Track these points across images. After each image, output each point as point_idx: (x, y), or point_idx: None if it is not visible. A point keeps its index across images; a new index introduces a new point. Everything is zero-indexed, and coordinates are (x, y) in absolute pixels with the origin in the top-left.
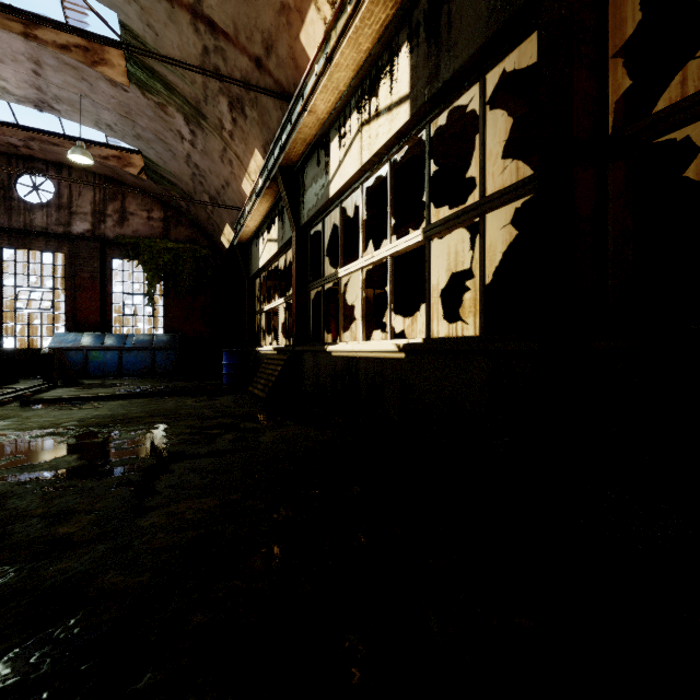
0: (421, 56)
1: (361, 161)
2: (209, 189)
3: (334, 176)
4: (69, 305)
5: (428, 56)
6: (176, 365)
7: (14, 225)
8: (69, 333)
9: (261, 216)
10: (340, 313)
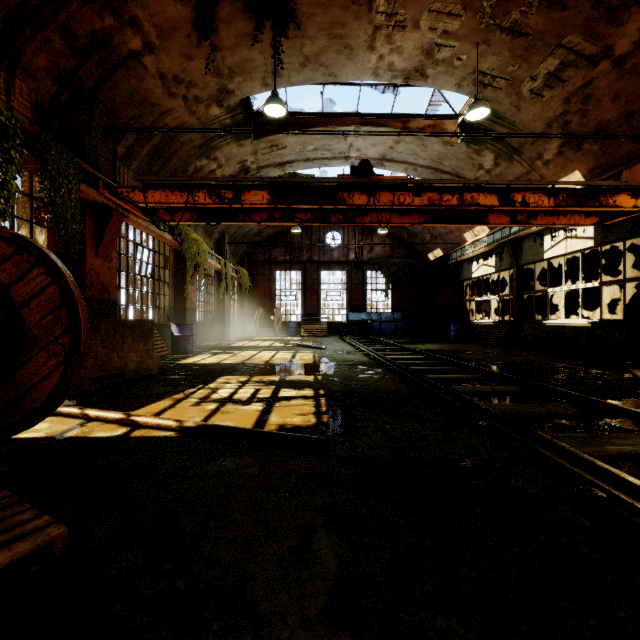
0: (599, 228)
1: (566, 251)
2: (433, 233)
3: (547, 251)
4: (347, 298)
5: (602, 229)
6: (407, 330)
7: (326, 259)
8: (354, 313)
9: (480, 252)
10: (548, 307)
